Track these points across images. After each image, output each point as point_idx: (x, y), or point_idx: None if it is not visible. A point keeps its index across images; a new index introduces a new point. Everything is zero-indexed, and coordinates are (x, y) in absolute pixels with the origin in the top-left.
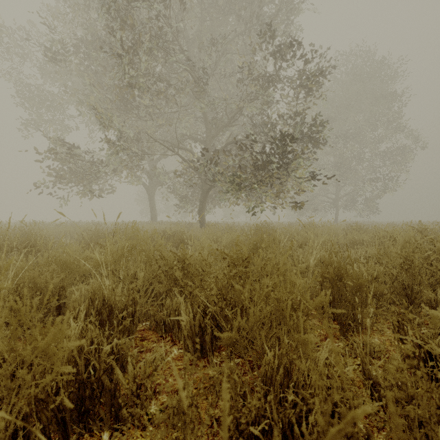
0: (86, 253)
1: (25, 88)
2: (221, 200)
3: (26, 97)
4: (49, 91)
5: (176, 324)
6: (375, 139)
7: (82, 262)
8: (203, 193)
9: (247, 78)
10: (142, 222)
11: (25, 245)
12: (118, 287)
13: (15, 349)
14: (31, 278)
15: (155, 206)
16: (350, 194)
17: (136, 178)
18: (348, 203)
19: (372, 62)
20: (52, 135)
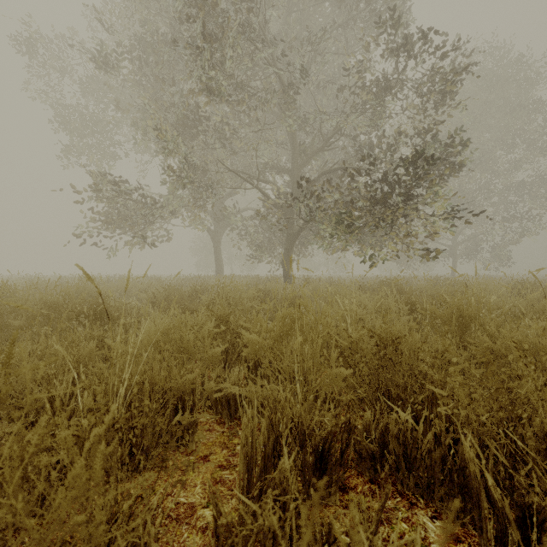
0: (207, 326)
1: (64, 110)
2: (320, 247)
3: (66, 121)
4: (94, 113)
5: (403, 463)
6: (510, 166)
7: (208, 343)
8: (290, 238)
9: (356, 82)
10: (208, 276)
11: (93, 309)
12: (278, 387)
13: (150, 521)
14: (148, 373)
15: (221, 256)
16: (470, 240)
17: (199, 220)
18: (468, 251)
19: (508, 62)
20: (99, 167)
